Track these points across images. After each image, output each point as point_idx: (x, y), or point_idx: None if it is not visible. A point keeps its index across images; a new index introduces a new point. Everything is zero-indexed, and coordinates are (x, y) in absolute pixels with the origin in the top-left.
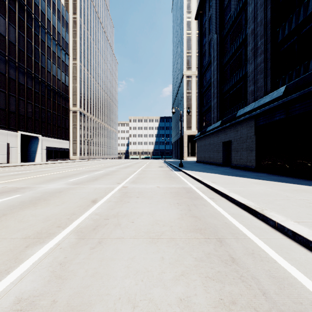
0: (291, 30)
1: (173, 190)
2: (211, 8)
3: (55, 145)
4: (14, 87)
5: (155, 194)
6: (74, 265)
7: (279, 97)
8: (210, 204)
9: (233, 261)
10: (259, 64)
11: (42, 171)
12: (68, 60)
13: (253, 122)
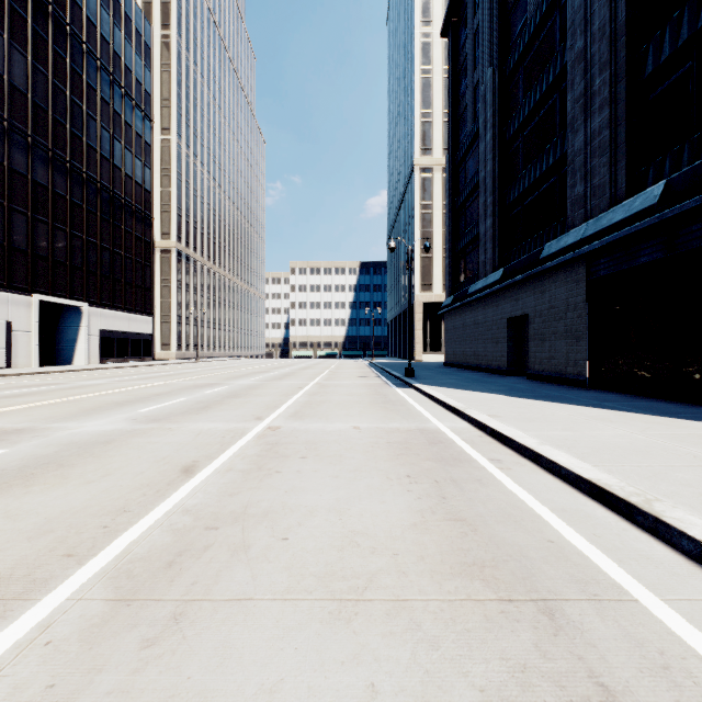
0: (678, 47)
1: (394, 437)
2: (479, 8)
3: (120, 326)
4: (24, 192)
5: (348, 448)
6: None
7: (650, 209)
8: (495, 479)
9: None
10: (596, 131)
11: (81, 388)
12: (149, 132)
13: (582, 270)
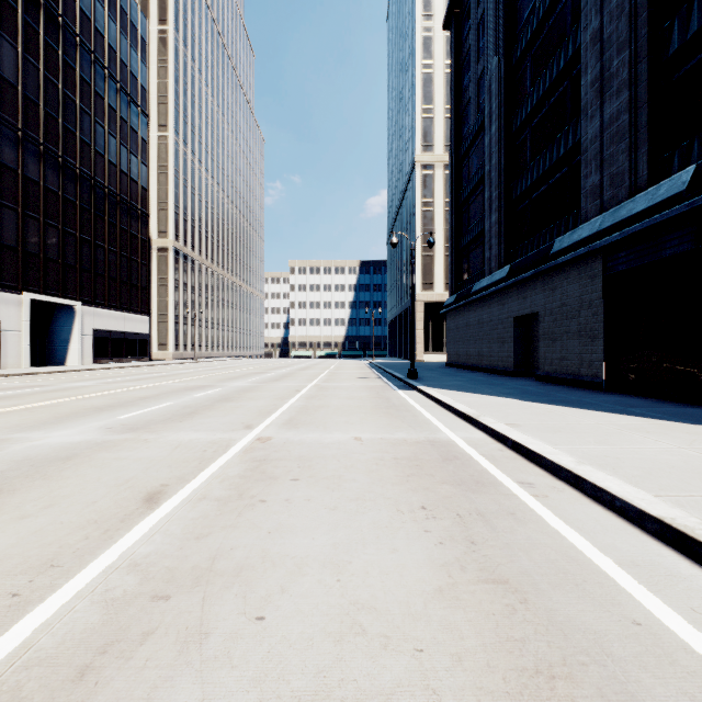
0: None
1: (401, 451)
2: None
3: (115, 326)
4: (14, 187)
5: (349, 466)
6: None
7: (677, 197)
8: (531, 512)
9: None
10: (614, 116)
11: (64, 390)
12: (145, 128)
13: (598, 265)
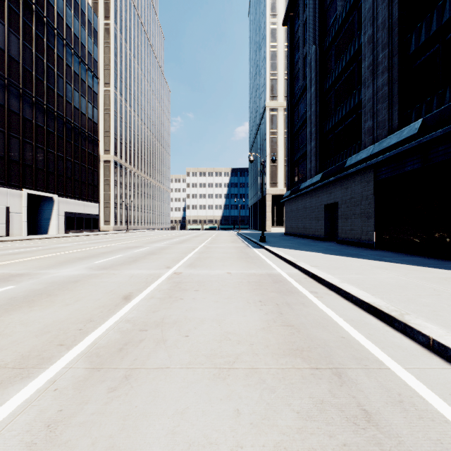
0: (430, 35)
1: (252, 278)
2: (306, 7)
3: (78, 210)
4: (17, 124)
5: (224, 285)
6: (74, 429)
7: (412, 137)
8: (312, 303)
9: (368, 418)
10: (380, 87)
11: (55, 249)
12: (96, 86)
13: (371, 174)
